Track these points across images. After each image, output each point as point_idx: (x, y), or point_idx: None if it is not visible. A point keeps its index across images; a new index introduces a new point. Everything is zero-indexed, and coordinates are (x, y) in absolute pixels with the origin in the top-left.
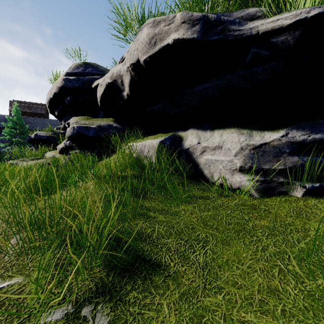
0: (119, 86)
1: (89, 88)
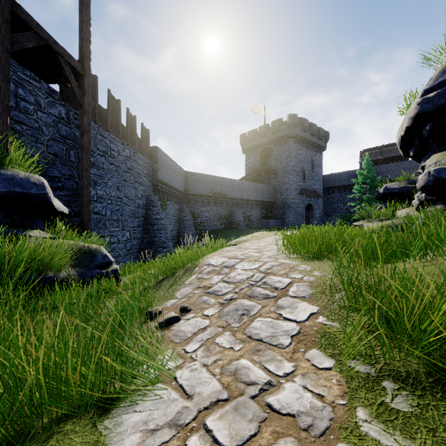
0: None
1: None
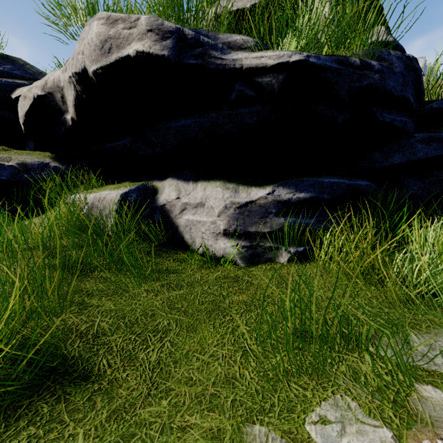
0: (58, 104)
1: (6, 98)
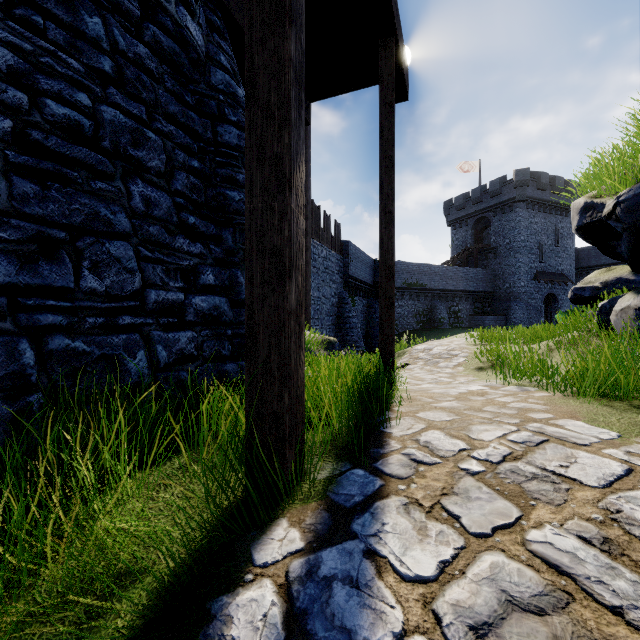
0: None
1: None
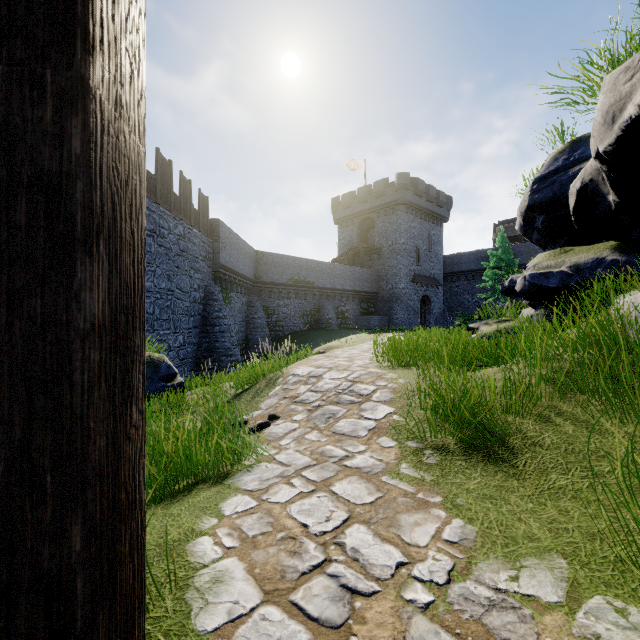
0: (599, 189)
1: None
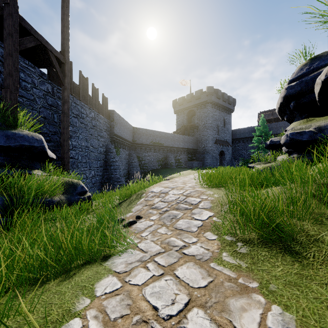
0: None
1: (314, 86)
